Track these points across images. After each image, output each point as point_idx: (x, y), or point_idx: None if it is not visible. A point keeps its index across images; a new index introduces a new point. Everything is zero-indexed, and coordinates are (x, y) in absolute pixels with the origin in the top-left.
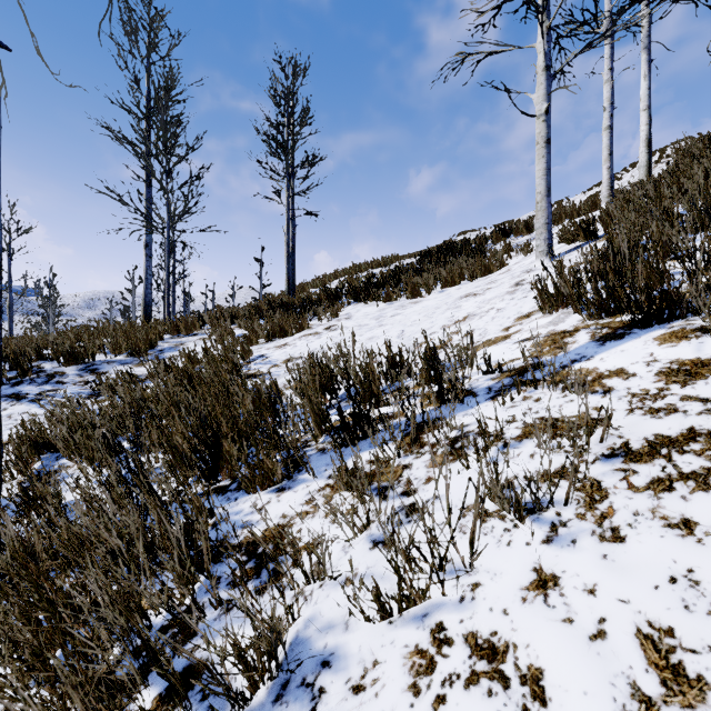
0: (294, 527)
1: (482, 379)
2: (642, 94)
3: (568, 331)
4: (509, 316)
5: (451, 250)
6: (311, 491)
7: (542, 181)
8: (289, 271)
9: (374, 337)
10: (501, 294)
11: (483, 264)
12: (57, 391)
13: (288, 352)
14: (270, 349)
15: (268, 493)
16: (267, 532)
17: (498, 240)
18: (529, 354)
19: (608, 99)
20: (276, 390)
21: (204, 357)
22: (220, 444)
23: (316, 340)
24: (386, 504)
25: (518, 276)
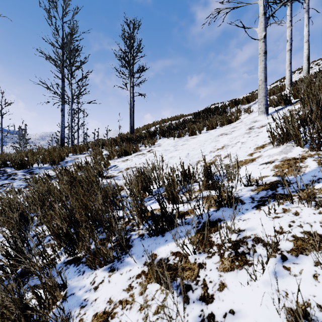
0: (116, 317)
1: (244, 189)
2: (305, 34)
3: (297, 158)
4: (250, 146)
5: (209, 112)
6: (131, 276)
7: (262, 74)
8: (131, 122)
9: (173, 156)
10: (242, 134)
11: (228, 118)
12: (10, 184)
13: (128, 164)
14: (119, 162)
15: (103, 271)
16: (95, 319)
17: (232, 107)
18: (274, 173)
19: (289, 36)
20: (118, 189)
21: (84, 167)
22: (77, 231)
23: (142, 157)
24: (188, 309)
25: (249, 124)
